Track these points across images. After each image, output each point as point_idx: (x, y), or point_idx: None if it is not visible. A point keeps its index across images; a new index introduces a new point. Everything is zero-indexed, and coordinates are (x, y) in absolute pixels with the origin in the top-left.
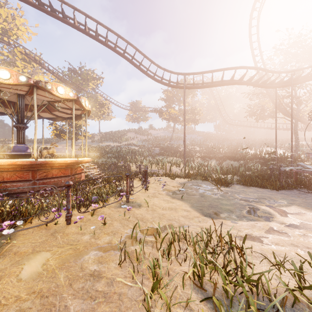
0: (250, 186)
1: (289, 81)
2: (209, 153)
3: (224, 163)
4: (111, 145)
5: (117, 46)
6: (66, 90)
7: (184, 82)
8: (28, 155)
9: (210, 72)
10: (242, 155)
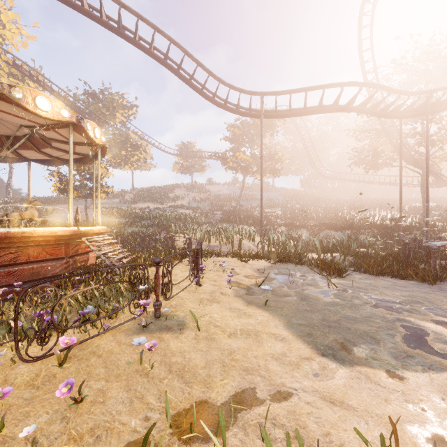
0: (378, 276)
1: (422, 107)
2: (296, 220)
3: (321, 234)
4: (150, 206)
5: (155, 48)
6: (54, 105)
7: (261, 106)
8: None
9: (303, 91)
10: (347, 222)
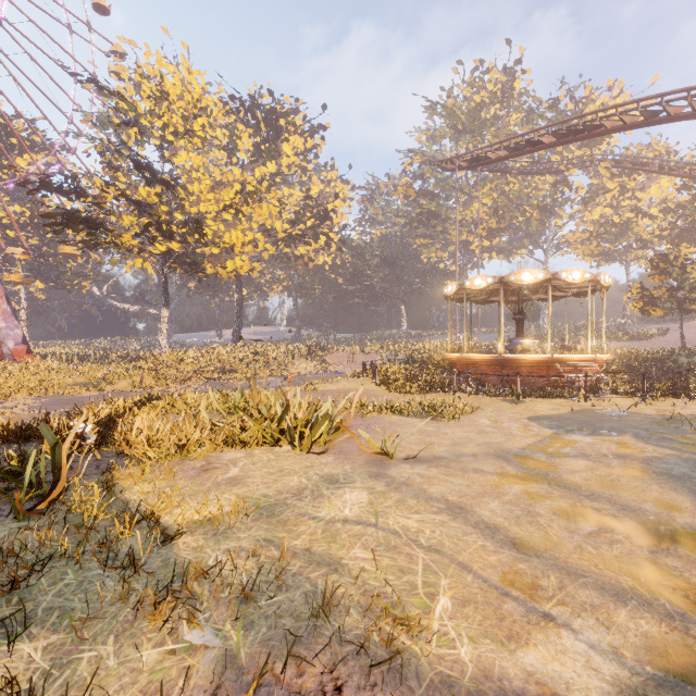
0: None
1: None
2: None
3: None
4: None
5: None
6: (533, 274)
7: None
8: (522, 350)
9: None
10: None
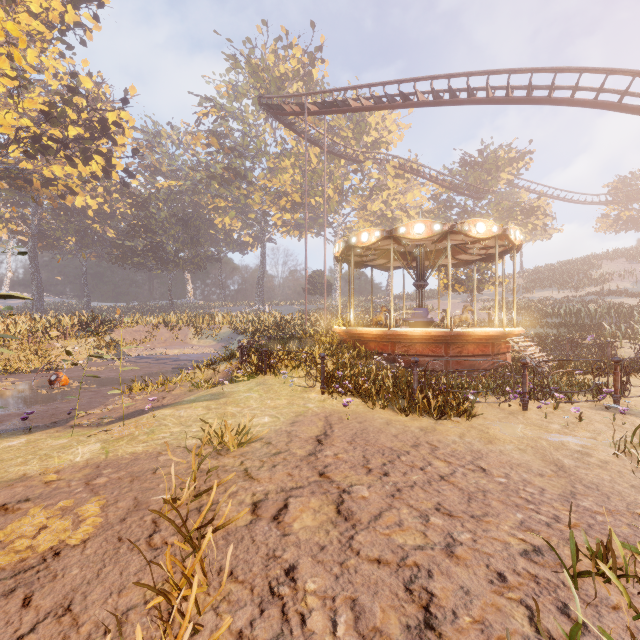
0: None
1: None
2: None
3: None
4: (554, 296)
5: (577, 89)
6: (486, 226)
7: None
8: (429, 323)
9: None
10: None
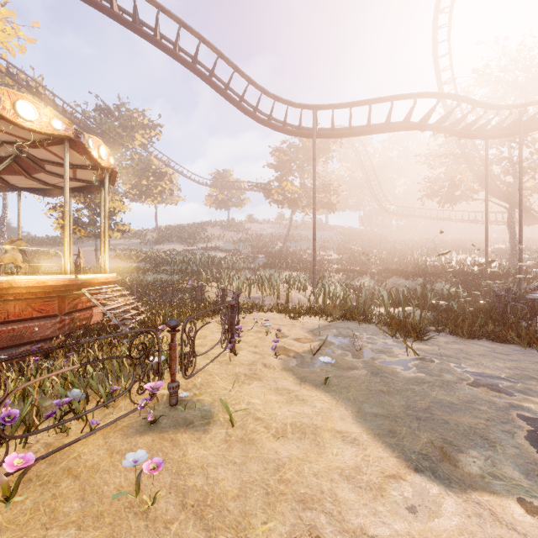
0: (468, 338)
1: (514, 125)
2: (356, 265)
3: (387, 282)
4: (177, 248)
5: (181, 49)
6: (42, 113)
7: (314, 122)
8: None
9: (366, 103)
10: (418, 268)
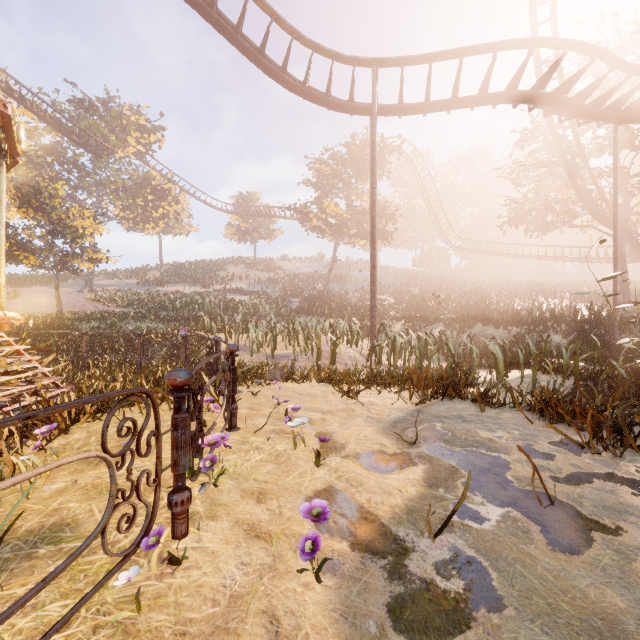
0: None
1: None
2: (420, 311)
3: (468, 332)
4: (185, 290)
5: None
6: None
7: (374, 86)
8: None
9: (454, 55)
10: (507, 314)
